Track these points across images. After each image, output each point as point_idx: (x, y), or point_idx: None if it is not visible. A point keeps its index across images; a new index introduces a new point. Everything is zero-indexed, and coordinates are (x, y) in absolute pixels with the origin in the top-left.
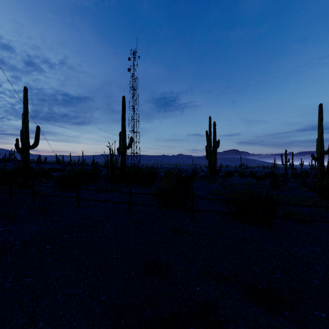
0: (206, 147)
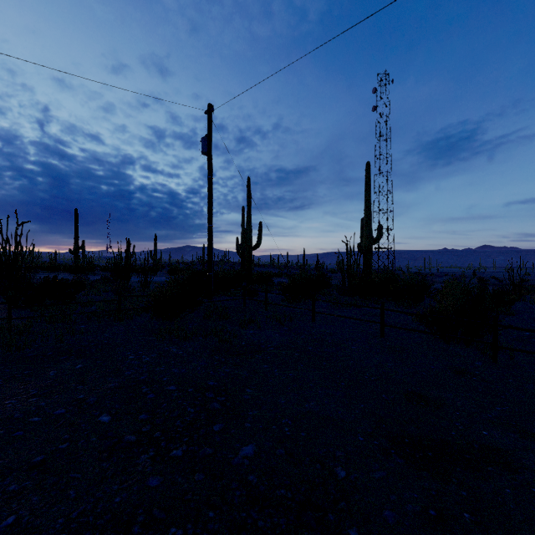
0: None
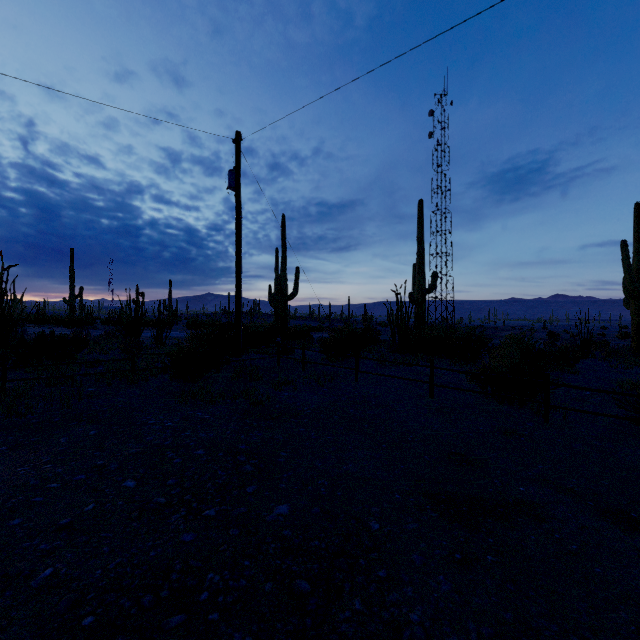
0: (623, 280)
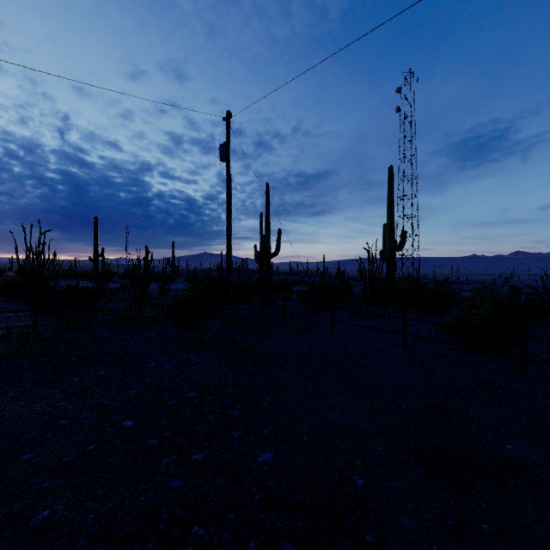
0: None
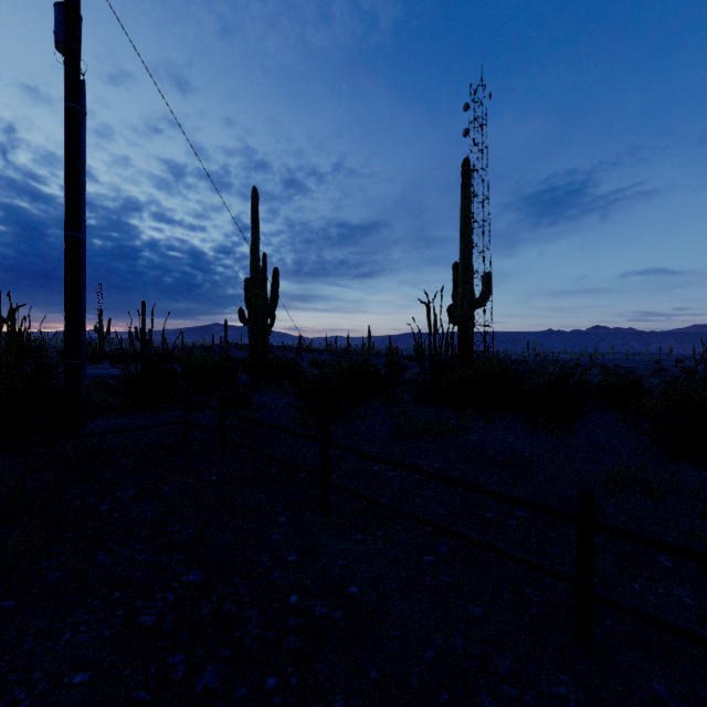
0: None
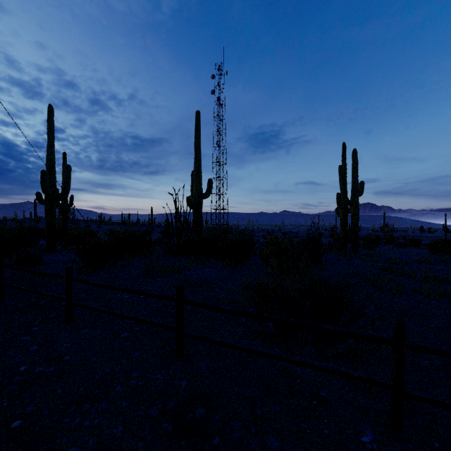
0: (337, 195)
